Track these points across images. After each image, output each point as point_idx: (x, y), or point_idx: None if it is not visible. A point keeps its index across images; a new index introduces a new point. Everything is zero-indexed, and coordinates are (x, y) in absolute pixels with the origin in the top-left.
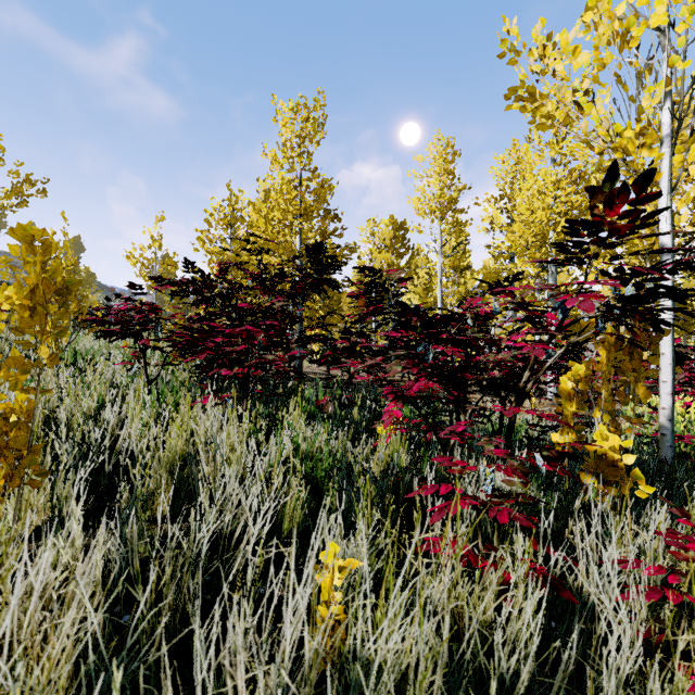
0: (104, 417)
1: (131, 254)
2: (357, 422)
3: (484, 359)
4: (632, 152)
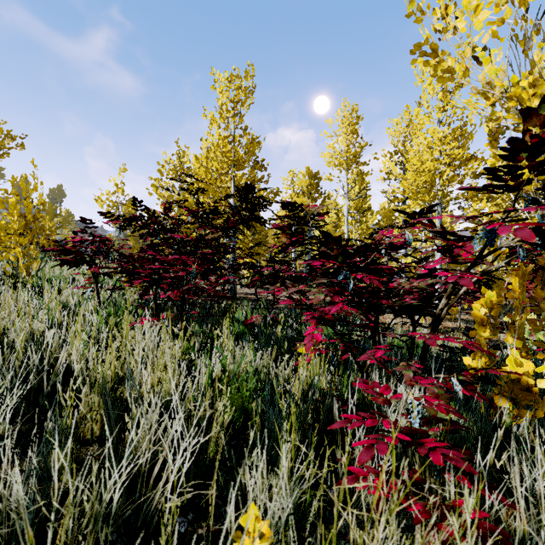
0: (48, 339)
1: (99, 198)
2: (280, 340)
3: (399, 287)
4: (526, 100)
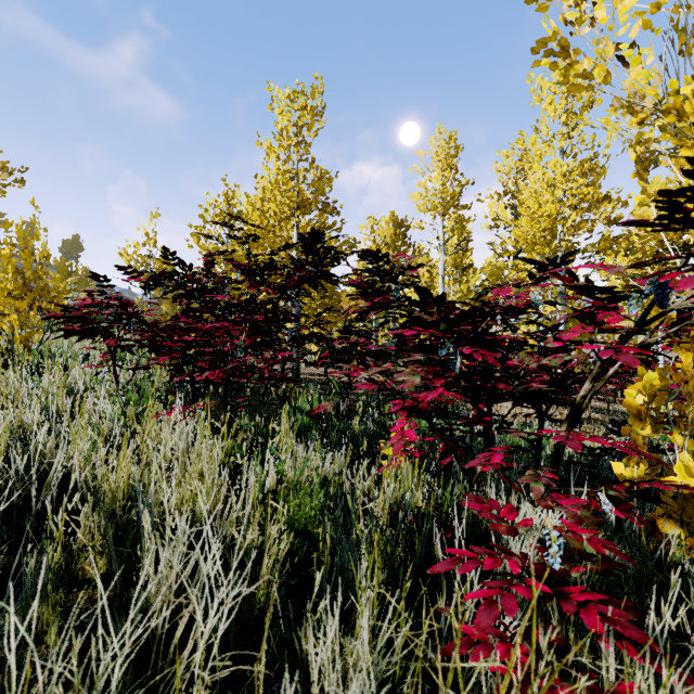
0: (40, 437)
1: (125, 251)
2: (358, 436)
3: (523, 365)
4: (689, 114)
